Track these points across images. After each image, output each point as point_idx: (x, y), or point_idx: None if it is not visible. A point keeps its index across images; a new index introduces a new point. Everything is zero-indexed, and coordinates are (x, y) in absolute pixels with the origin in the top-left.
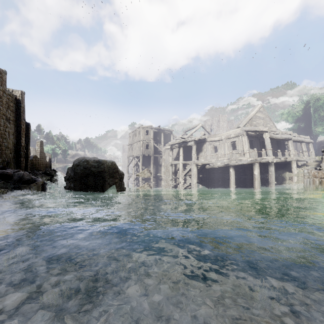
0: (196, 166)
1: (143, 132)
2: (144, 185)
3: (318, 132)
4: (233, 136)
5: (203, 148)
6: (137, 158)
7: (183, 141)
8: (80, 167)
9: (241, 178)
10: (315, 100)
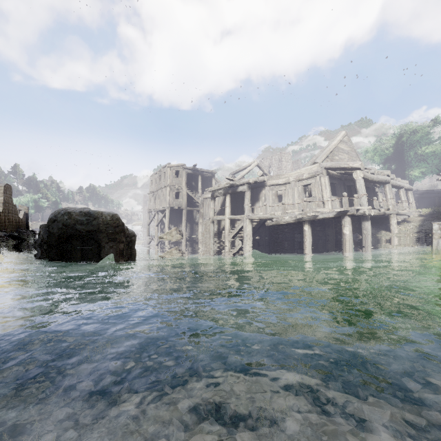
0: (251, 223)
1: (170, 173)
2: (169, 252)
3: (414, 177)
4: (307, 177)
5: (260, 195)
6: (162, 212)
7: (230, 185)
8: (58, 224)
9: (319, 240)
10: (410, 134)
